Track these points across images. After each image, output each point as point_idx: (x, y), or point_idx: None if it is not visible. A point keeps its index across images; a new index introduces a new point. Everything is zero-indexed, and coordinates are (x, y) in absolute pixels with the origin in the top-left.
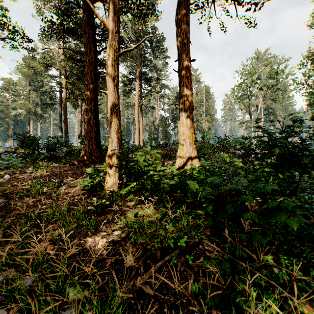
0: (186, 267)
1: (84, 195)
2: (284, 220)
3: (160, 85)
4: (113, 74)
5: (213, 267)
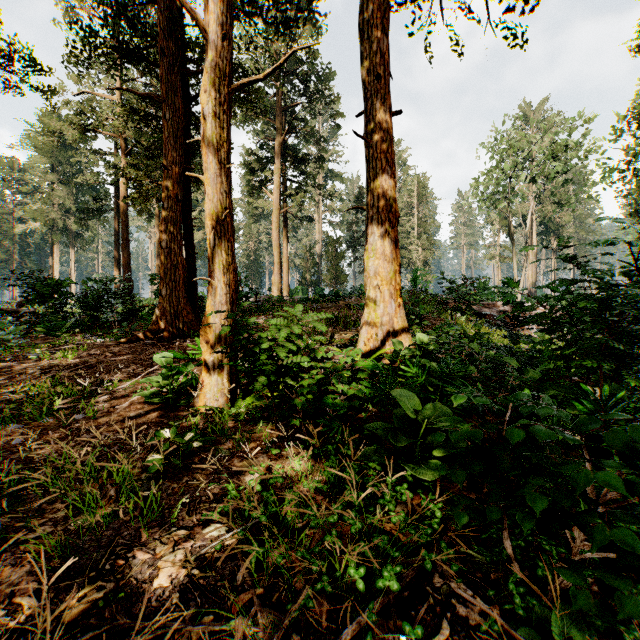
0: None
1: (149, 416)
2: None
3: (324, 173)
4: (217, 135)
5: None
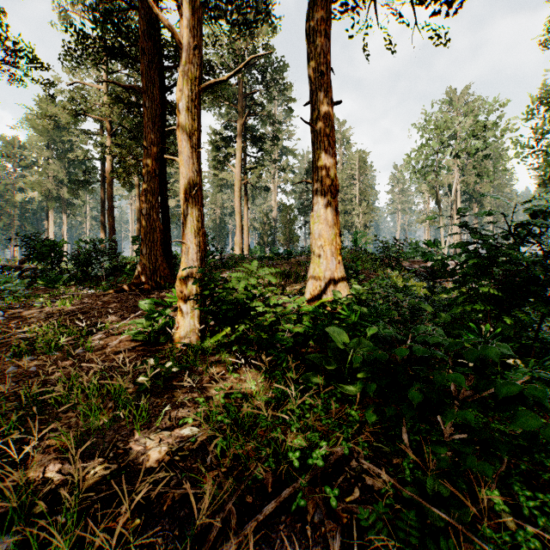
0: (324, 515)
1: (135, 350)
2: (535, 427)
3: (279, 149)
4: (190, 126)
5: (381, 524)
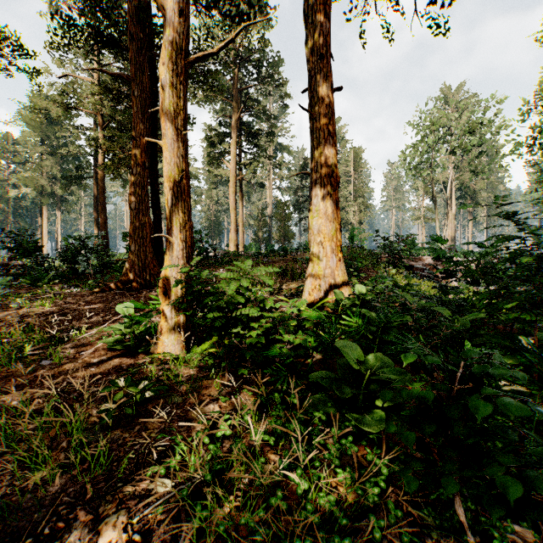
0: None
1: (111, 362)
2: None
3: (274, 146)
4: (174, 104)
5: None
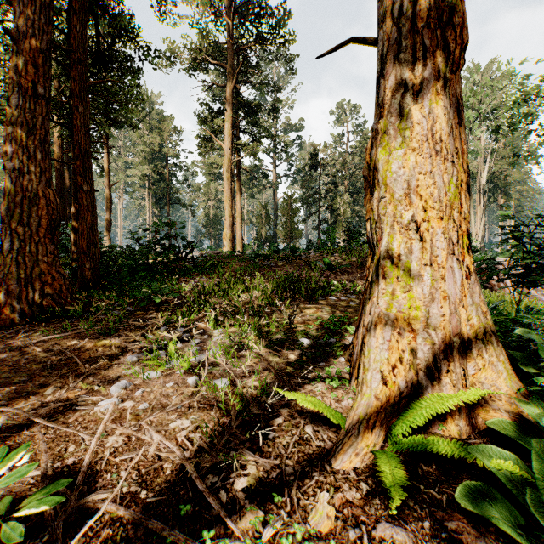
0: None
1: None
2: None
3: None
4: None
5: None
